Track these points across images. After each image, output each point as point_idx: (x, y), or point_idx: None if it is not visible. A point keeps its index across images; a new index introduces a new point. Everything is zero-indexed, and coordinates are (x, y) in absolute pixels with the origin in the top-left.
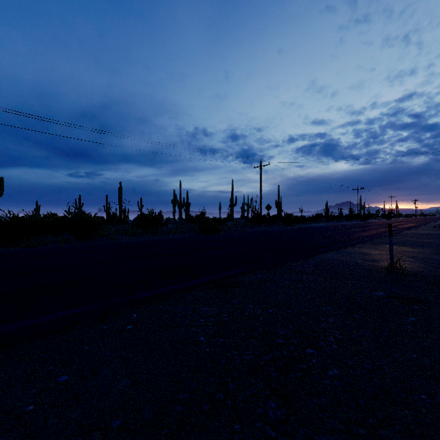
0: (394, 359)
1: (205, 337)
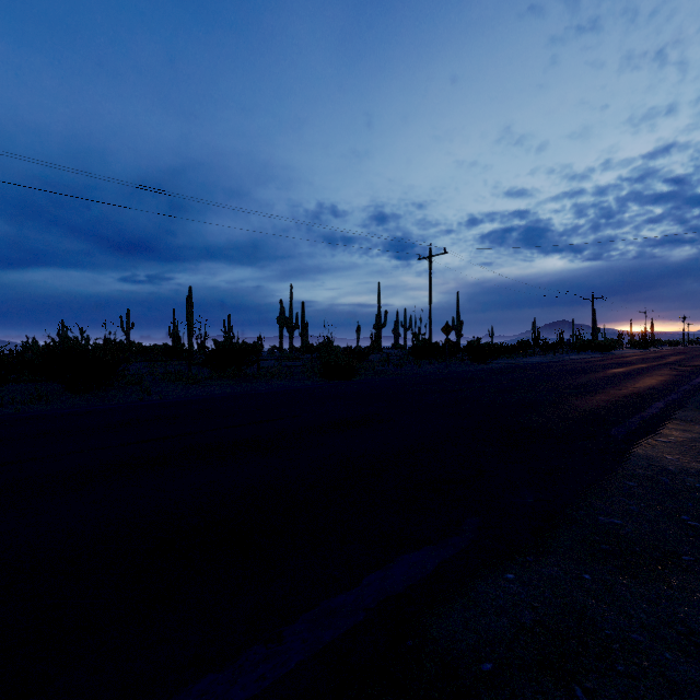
0: None
1: None
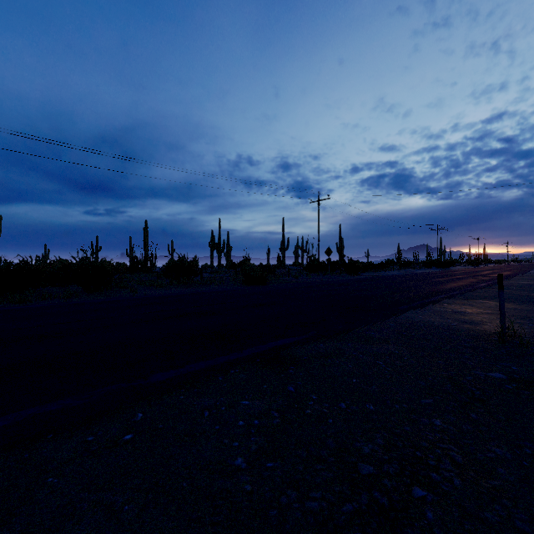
0: None
1: (245, 459)
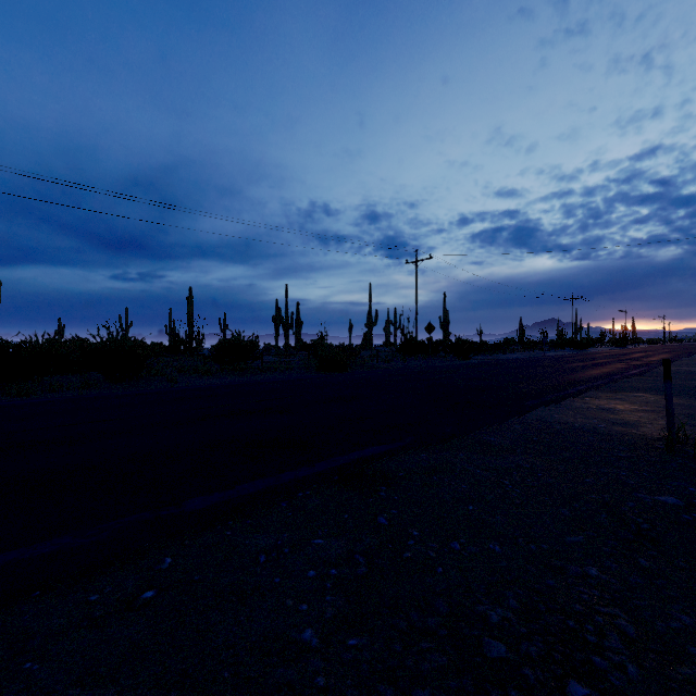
0: None
1: (317, 631)
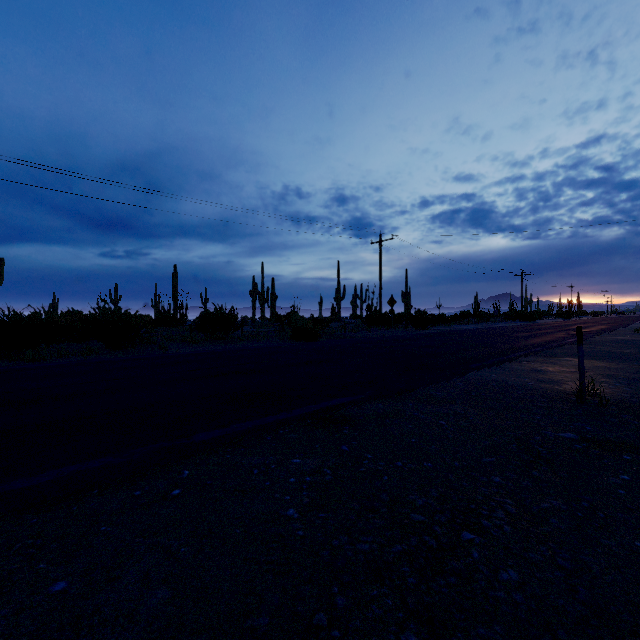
0: (607, 549)
1: (297, 511)
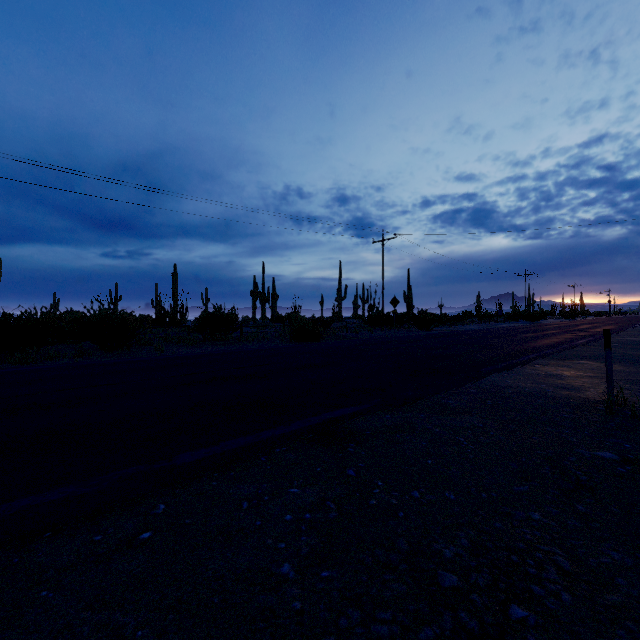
0: None
1: (294, 565)
